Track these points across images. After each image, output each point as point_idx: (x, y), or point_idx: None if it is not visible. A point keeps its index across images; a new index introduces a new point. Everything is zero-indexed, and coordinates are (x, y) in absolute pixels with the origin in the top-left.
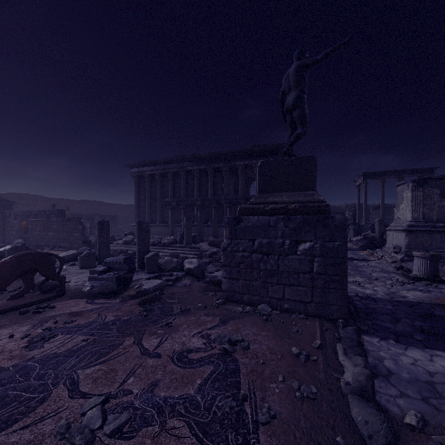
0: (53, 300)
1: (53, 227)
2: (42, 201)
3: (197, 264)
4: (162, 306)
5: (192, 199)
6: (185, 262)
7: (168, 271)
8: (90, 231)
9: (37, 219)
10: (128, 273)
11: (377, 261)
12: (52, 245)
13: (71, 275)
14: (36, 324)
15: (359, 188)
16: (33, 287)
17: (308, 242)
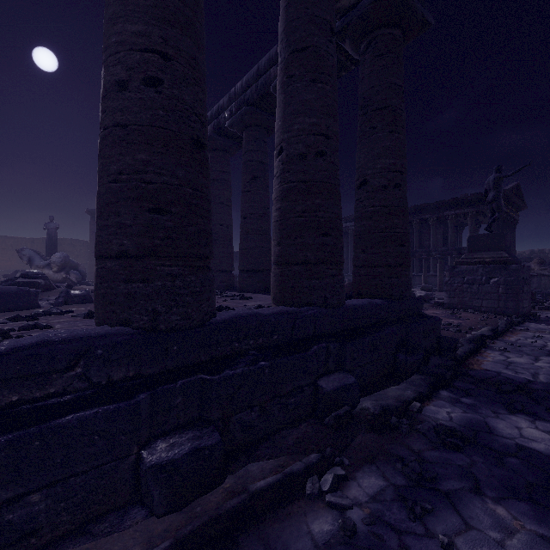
0: None
1: None
2: None
3: (425, 294)
4: None
5: None
6: (417, 293)
7: None
8: None
9: None
10: None
11: None
12: None
13: None
14: None
15: None
16: None
17: (496, 278)
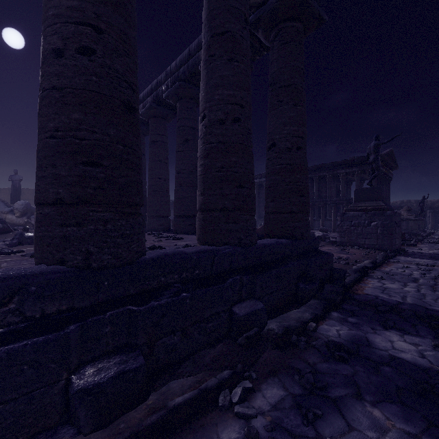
0: None
1: None
2: None
3: (322, 234)
4: None
5: None
6: (316, 233)
7: None
8: None
9: None
10: None
11: None
12: None
13: None
14: None
15: None
16: None
17: (375, 222)
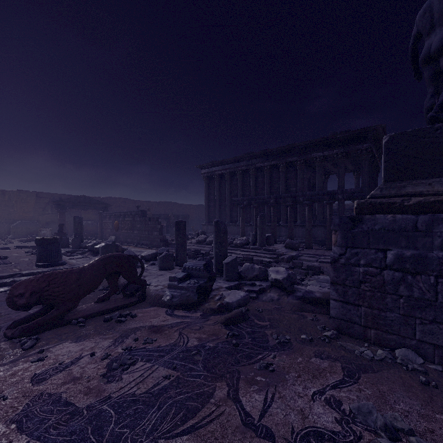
0: (134, 305)
1: (137, 226)
2: (130, 203)
3: (286, 275)
4: (252, 331)
5: (265, 196)
6: (270, 271)
7: (249, 280)
8: (167, 229)
9: (125, 219)
10: (209, 282)
11: None
12: (136, 242)
13: (151, 277)
14: (117, 338)
15: None
16: (117, 290)
17: None
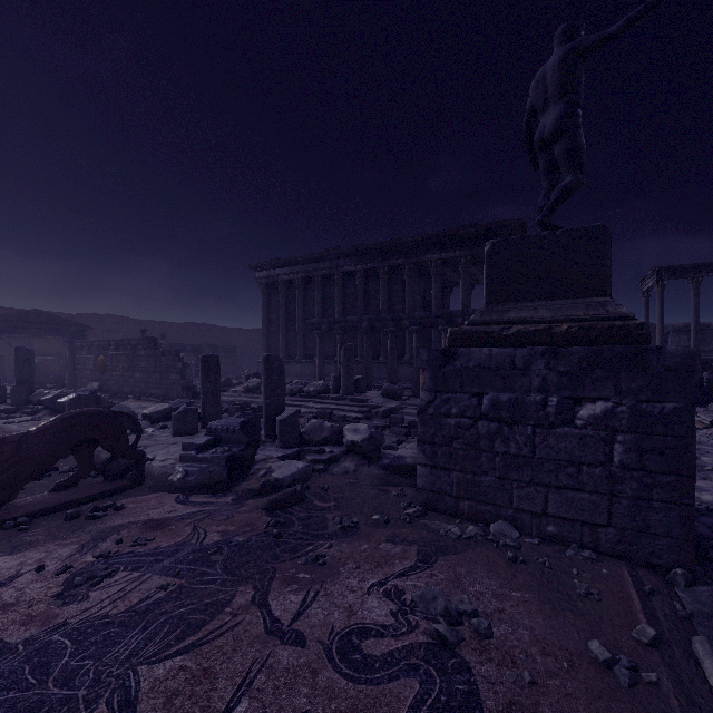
0: (123, 492)
1: (141, 365)
2: (129, 325)
3: (368, 434)
4: (306, 516)
5: (354, 318)
6: (346, 429)
7: (316, 444)
8: (196, 370)
9: (119, 352)
10: (248, 449)
11: (706, 432)
12: (139, 392)
13: (157, 447)
14: (87, 543)
15: (648, 296)
16: (92, 469)
17: (600, 401)
